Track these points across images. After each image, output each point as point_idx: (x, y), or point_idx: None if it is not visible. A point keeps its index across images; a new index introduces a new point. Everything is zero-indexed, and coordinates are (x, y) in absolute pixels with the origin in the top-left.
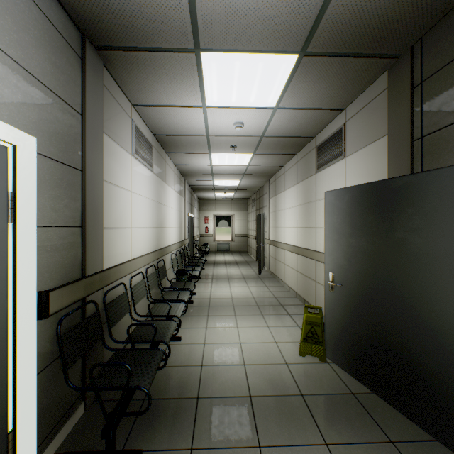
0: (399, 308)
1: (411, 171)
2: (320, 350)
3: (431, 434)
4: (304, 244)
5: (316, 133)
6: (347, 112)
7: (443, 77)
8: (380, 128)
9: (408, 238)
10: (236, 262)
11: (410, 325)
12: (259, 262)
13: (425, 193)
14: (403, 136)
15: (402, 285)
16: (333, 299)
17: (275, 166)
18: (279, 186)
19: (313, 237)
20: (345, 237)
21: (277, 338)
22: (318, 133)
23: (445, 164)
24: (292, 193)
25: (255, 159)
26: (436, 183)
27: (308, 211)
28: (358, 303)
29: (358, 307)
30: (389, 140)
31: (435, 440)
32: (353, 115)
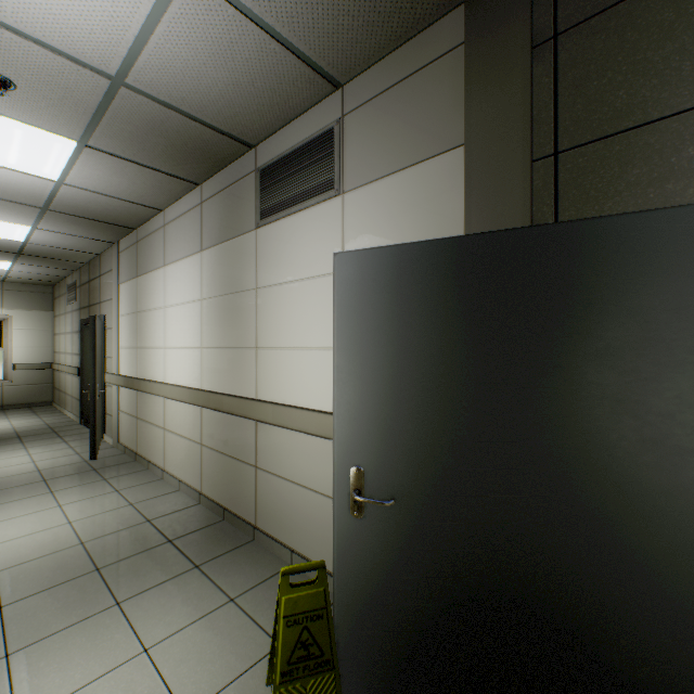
0: (558, 545)
1: (532, 224)
2: (330, 686)
3: None
4: (224, 384)
5: (262, 137)
6: (349, 95)
7: (616, 26)
8: (442, 132)
9: (586, 373)
10: (19, 433)
11: (590, 586)
12: (94, 431)
13: (630, 264)
14: (510, 148)
15: (568, 489)
16: (363, 537)
17: (142, 205)
18: (148, 255)
19: (251, 370)
20: (401, 374)
21: (185, 690)
22: (267, 137)
23: (622, 211)
24: (188, 271)
25: (87, 165)
26: (659, 241)
27: (234, 310)
28: (441, 541)
29: (441, 552)
30: (470, 155)
31: None
32: (365, 101)
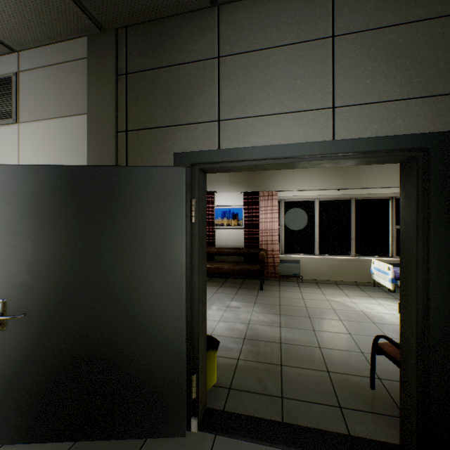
0: (111, 318)
1: (117, 163)
2: None
3: (145, 436)
4: None
5: None
6: (23, 59)
7: (148, 80)
8: (78, 103)
9: (123, 237)
10: None
11: (124, 334)
12: None
13: (139, 189)
14: (108, 122)
15: (116, 291)
16: (6, 342)
17: None
18: None
19: None
20: (32, 240)
21: None
22: None
23: (150, 164)
24: None
25: None
26: (149, 180)
27: None
28: (55, 331)
29: (55, 337)
30: (90, 121)
31: (147, 438)
32: (34, 68)
